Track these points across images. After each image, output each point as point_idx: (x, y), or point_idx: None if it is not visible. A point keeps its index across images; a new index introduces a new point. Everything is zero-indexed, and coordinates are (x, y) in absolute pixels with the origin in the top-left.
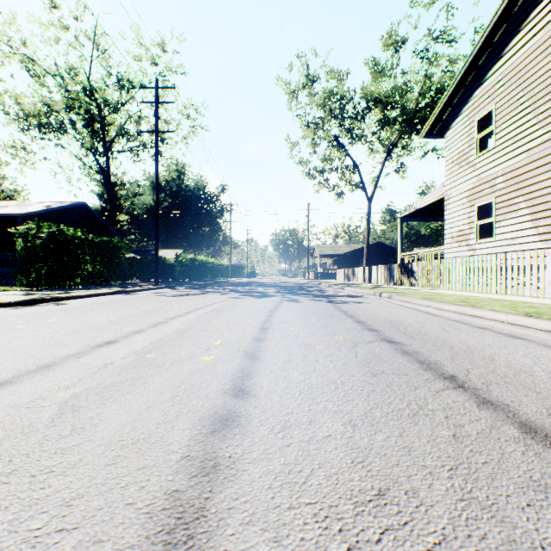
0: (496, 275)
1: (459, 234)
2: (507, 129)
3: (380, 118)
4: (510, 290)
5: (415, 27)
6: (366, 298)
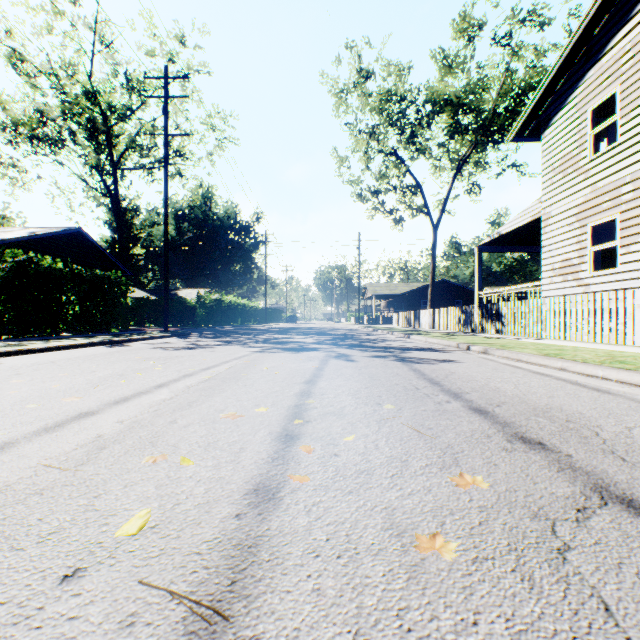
0: (633, 319)
1: (563, 265)
2: (639, 117)
3: (450, 124)
4: None
5: (496, 6)
6: (449, 352)
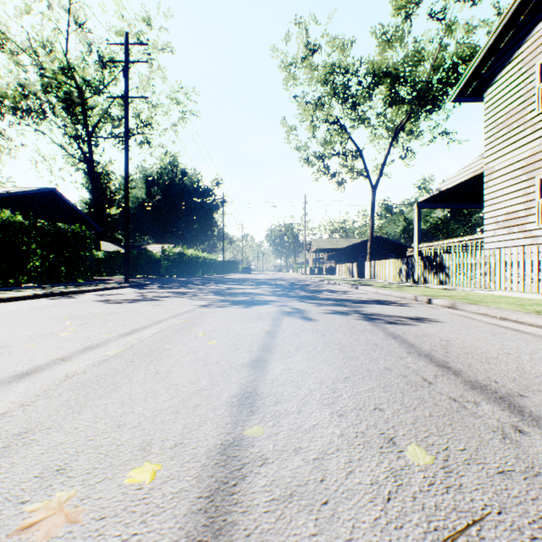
0: None
1: (508, 217)
2: None
3: (389, 93)
4: None
5: None
6: (412, 306)
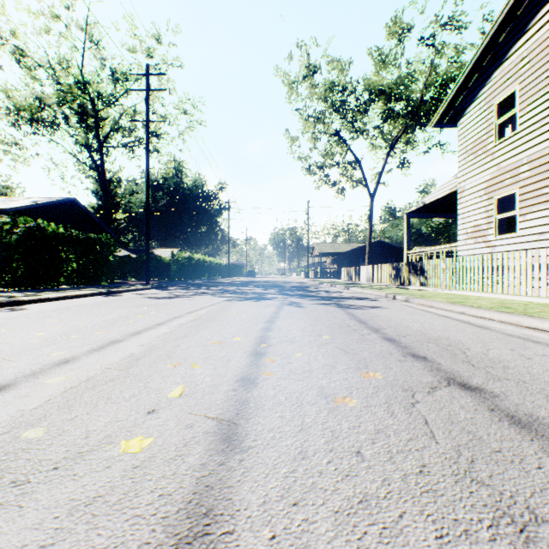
0: (526, 274)
1: (475, 230)
2: (534, 111)
3: (384, 110)
4: (545, 292)
5: (422, 13)
6: (379, 301)
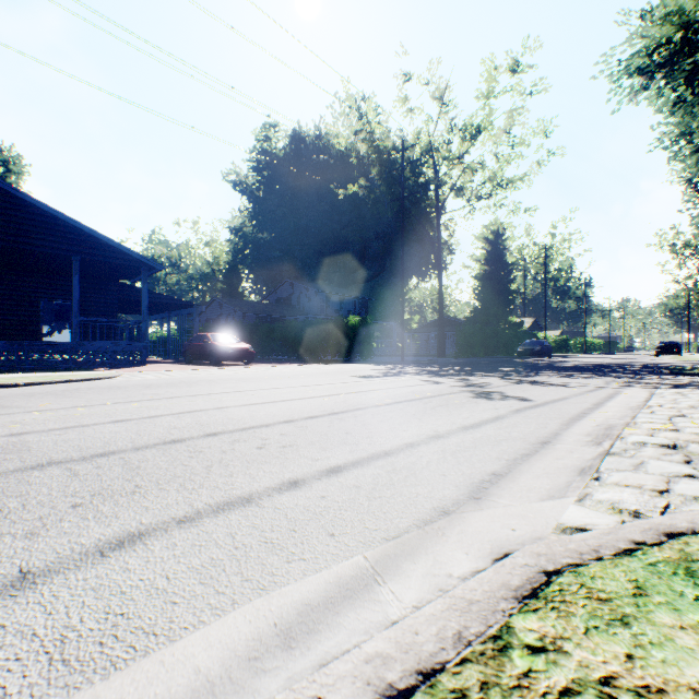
0: None
1: None
2: None
3: None
4: None
5: None
6: None
